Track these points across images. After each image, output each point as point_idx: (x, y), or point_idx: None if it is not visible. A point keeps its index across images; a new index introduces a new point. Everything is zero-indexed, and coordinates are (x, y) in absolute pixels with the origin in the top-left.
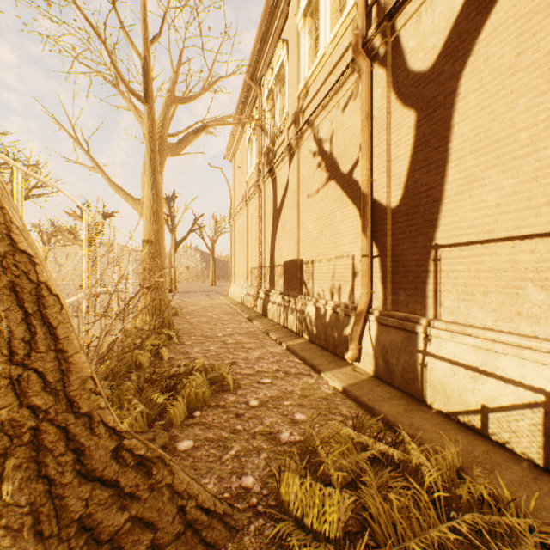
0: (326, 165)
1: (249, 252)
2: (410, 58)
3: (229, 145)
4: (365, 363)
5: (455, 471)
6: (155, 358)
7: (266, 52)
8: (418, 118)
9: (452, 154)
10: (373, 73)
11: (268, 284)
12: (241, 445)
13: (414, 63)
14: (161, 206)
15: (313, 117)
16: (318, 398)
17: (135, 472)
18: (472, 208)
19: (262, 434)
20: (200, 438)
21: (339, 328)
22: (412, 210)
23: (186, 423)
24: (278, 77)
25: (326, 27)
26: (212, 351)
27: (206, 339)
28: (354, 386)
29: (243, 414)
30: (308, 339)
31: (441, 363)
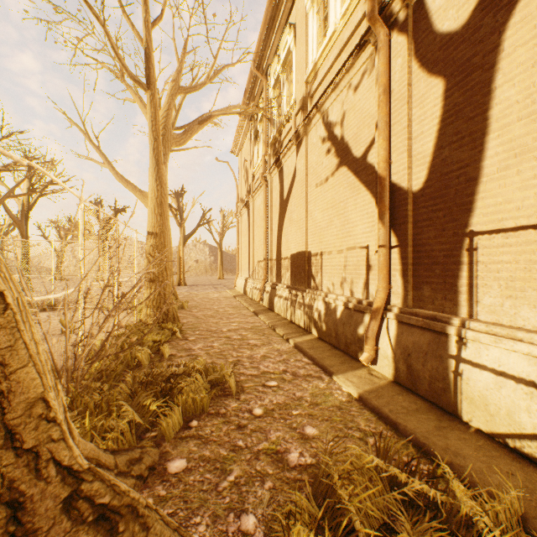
0: (337, 150)
1: (256, 245)
2: (437, 18)
3: (236, 139)
4: (383, 366)
5: (517, 521)
6: (155, 355)
7: (273, 40)
8: (448, 85)
9: (493, 123)
10: (391, 42)
11: (275, 277)
12: (241, 468)
13: (442, 23)
14: (166, 198)
15: (322, 100)
16: (331, 407)
17: (93, 530)
18: (521, 186)
19: (267, 453)
20: (195, 457)
21: (351, 326)
22: (440, 193)
23: (180, 435)
24: (285, 64)
25: (337, 2)
26: (216, 347)
27: (210, 335)
28: (372, 393)
29: (246, 426)
30: (316, 335)
31: (481, 373)
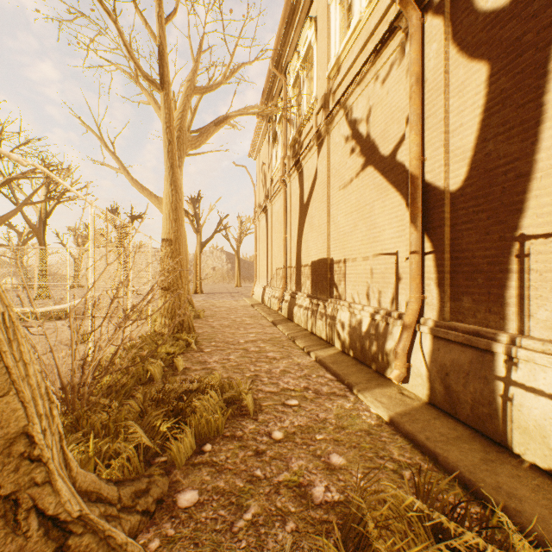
0: (362, 149)
1: (274, 252)
2: None
3: (254, 142)
4: (416, 386)
5: None
6: (168, 369)
7: (292, 36)
8: (493, 70)
9: (550, 109)
10: (425, 26)
11: (294, 285)
12: (259, 504)
13: None
14: (181, 203)
15: (345, 96)
16: (358, 431)
17: None
18: None
19: (288, 486)
20: (208, 488)
21: (379, 339)
22: (483, 192)
23: (192, 461)
24: (305, 61)
25: None
26: (232, 360)
27: (227, 346)
28: (404, 416)
29: (264, 452)
30: (340, 348)
31: (537, 399)
